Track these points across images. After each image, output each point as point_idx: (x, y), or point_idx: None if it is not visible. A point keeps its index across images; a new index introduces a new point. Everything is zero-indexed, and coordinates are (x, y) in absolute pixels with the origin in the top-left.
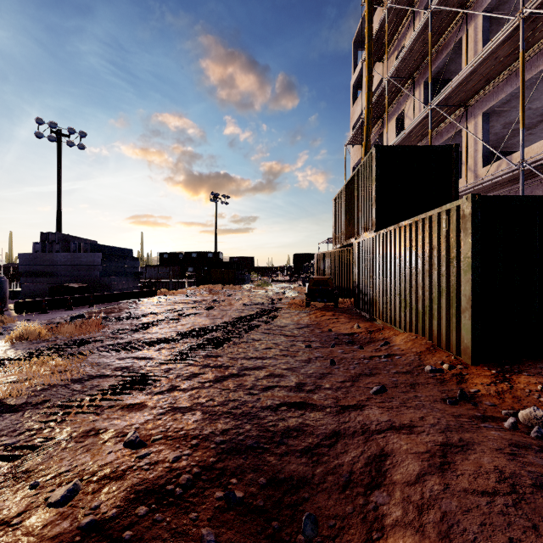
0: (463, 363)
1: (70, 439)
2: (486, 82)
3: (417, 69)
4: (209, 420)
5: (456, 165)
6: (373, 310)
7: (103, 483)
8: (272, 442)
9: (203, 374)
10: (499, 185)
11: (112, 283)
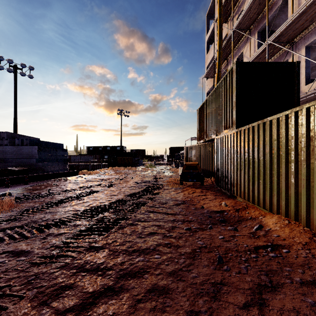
0: None
1: None
2: (311, 22)
3: (253, 23)
4: None
5: (298, 77)
6: (234, 189)
7: None
8: None
9: (70, 289)
10: None
11: (45, 167)
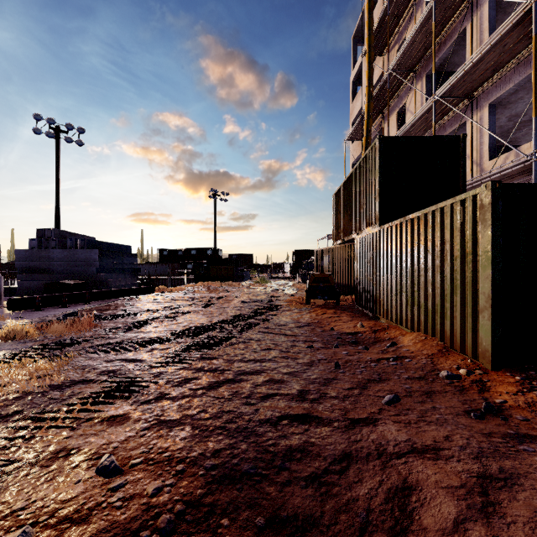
0: (482, 368)
1: (35, 463)
2: (493, 72)
3: (419, 62)
4: (200, 437)
5: (464, 157)
6: (377, 307)
7: (61, 528)
8: (272, 467)
9: (196, 379)
10: (507, 178)
11: (109, 280)
